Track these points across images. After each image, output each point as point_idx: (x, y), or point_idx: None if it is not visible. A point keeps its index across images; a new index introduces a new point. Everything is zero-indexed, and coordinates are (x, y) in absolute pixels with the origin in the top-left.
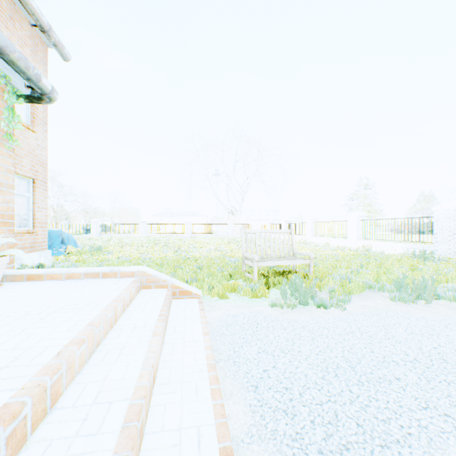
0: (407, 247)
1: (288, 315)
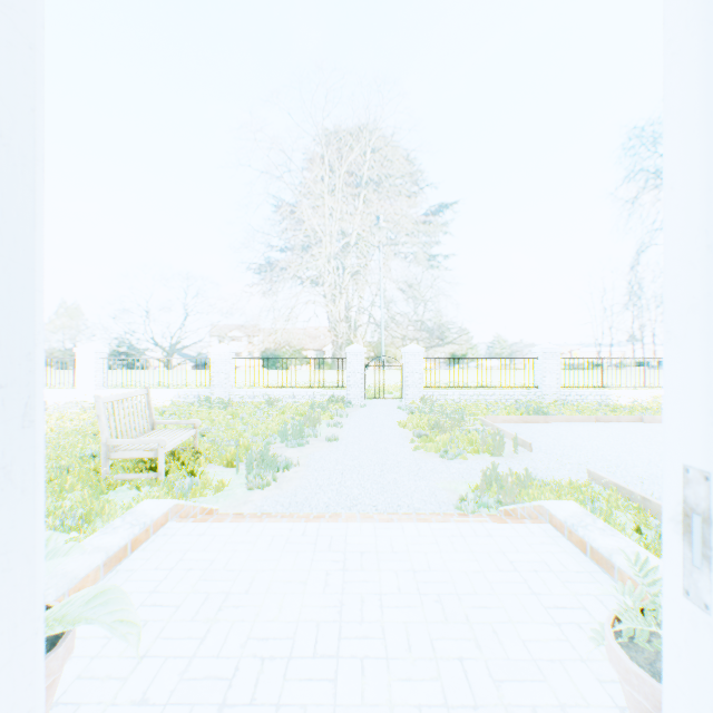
0: (180, 394)
1: (287, 486)
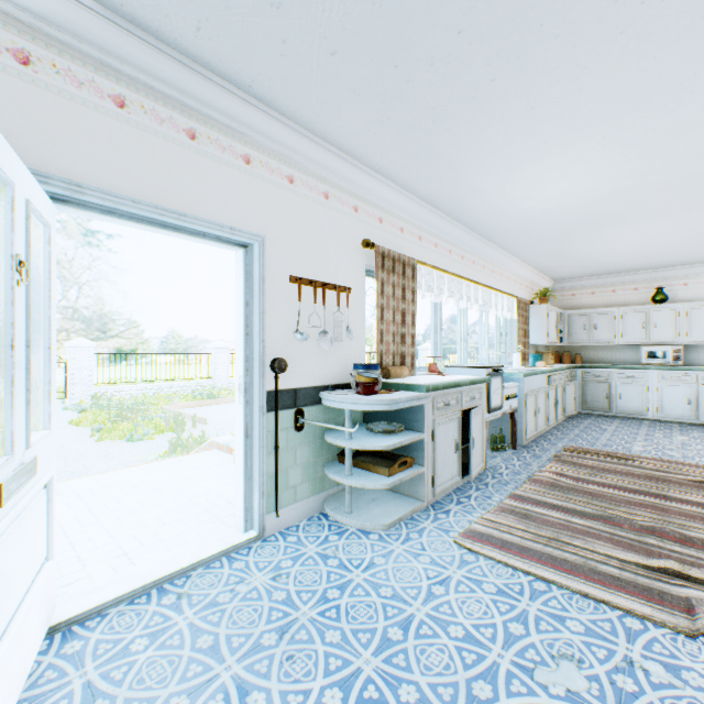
0: None
1: None
